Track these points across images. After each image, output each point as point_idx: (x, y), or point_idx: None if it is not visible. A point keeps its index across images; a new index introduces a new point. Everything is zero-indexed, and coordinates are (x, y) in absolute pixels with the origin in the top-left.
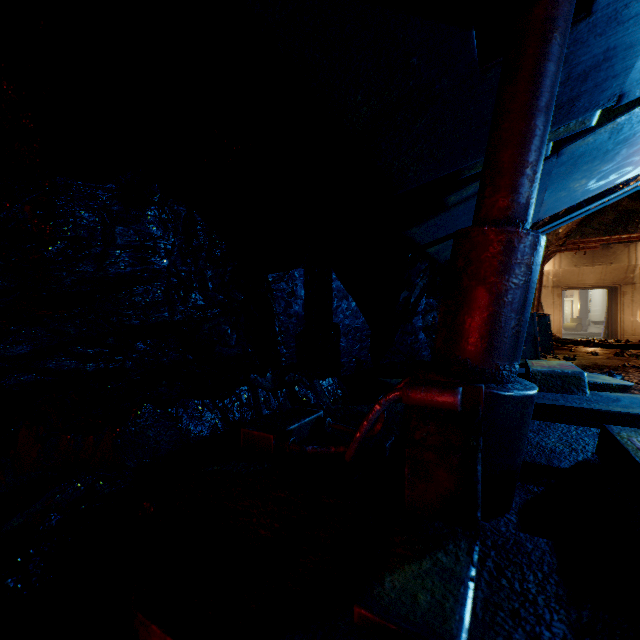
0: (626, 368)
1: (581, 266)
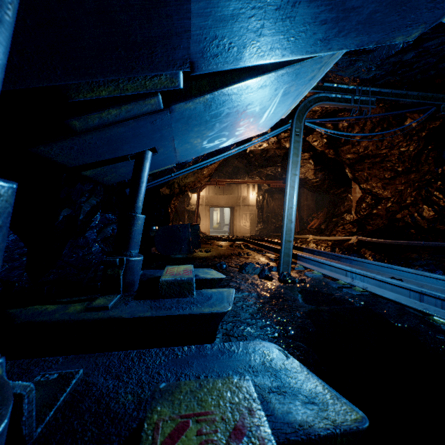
0: (232, 256)
1: (219, 194)
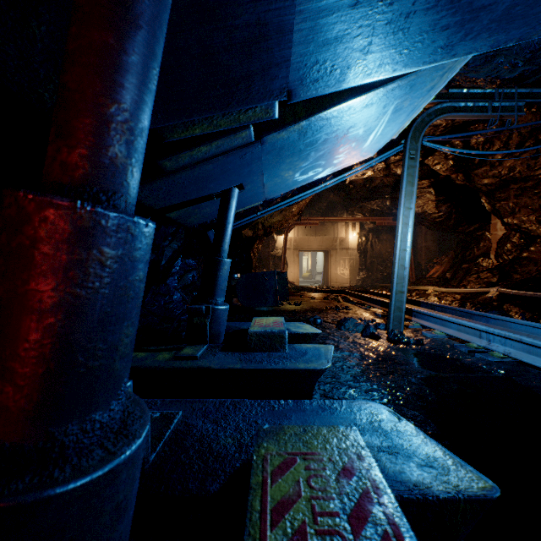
0: (327, 310)
1: (310, 236)
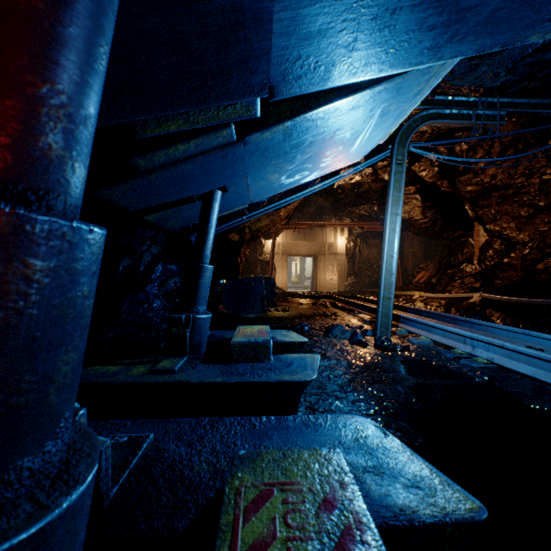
0: (315, 316)
1: (298, 240)
